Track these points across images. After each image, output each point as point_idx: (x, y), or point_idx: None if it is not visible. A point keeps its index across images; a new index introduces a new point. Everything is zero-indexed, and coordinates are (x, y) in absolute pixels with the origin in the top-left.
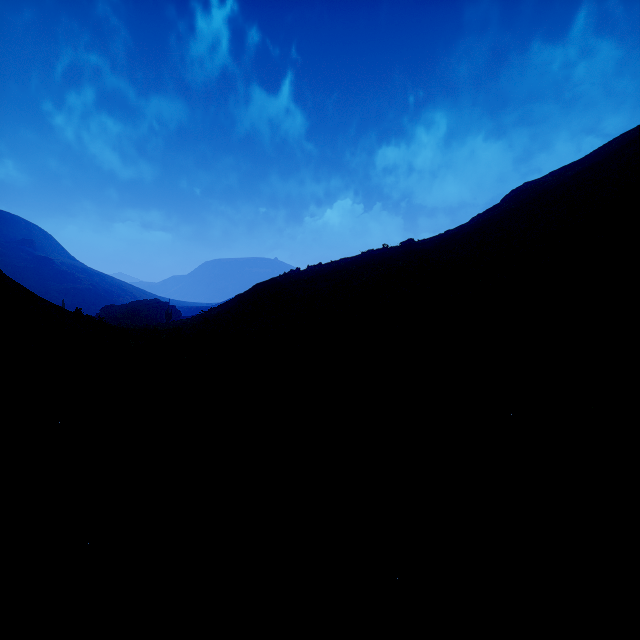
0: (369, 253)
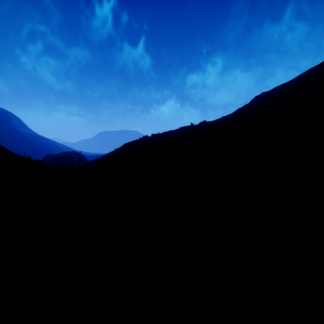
0: (183, 128)
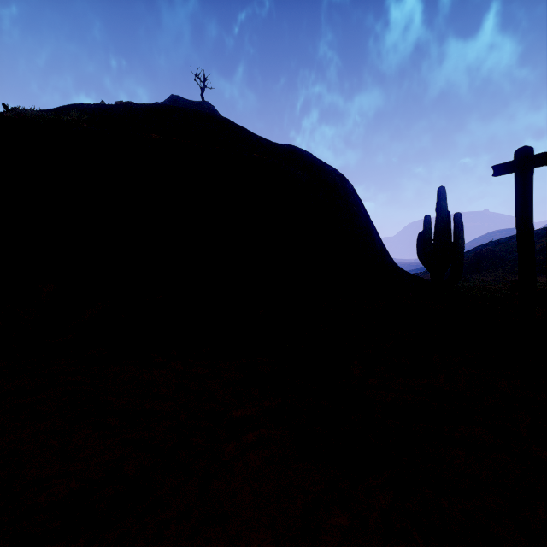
0: None
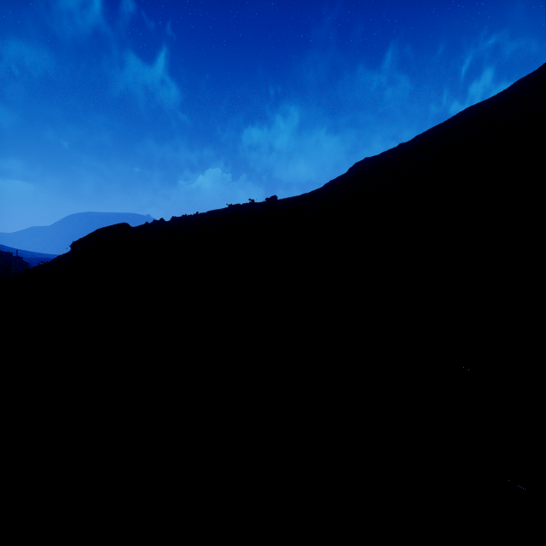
0: (236, 206)
